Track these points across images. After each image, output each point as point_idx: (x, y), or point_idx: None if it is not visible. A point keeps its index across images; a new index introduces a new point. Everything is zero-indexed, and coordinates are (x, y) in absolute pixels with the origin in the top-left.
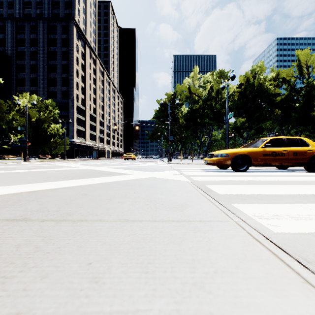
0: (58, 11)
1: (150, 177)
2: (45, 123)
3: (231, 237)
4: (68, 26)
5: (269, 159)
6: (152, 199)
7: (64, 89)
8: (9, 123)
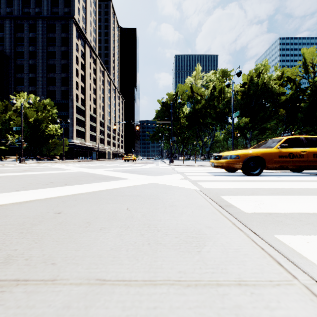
0: (58, 9)
1: (150, 183)
2: (42, 123)
3: None
4: (67, 25)
5: (286, 161)
6: (151, 222)
7: (64, 89)
8: (6, 123)
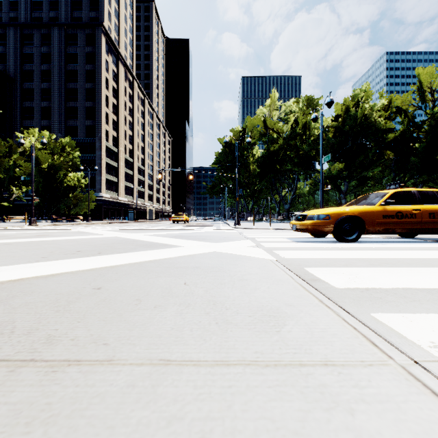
0: (80, 14)
1: (211, 252)
2: (60, 171)
3: (426, 432)
4: (93, 35)
5: (392, 222)
6: (217, 299)
7: (89, 123)
8: (10, 170)
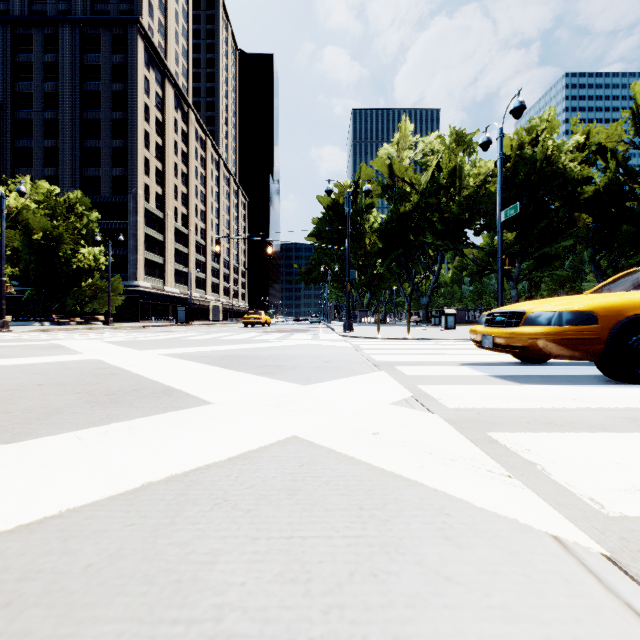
0: (106, 6)
1: (275, 443)
2: (64, 244)
3: None
4: (125, 37)
5: None
6: None
7: (118, 172)
8: None
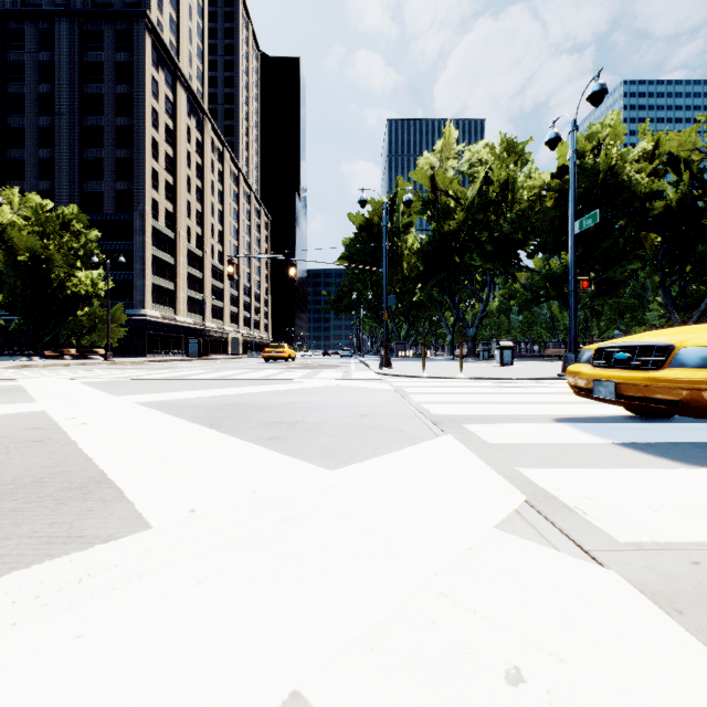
0: None
1: None
2: (56, 266)
3: None
4: (131, 33)
5: None
6: None
7: (122, 186)
8: None
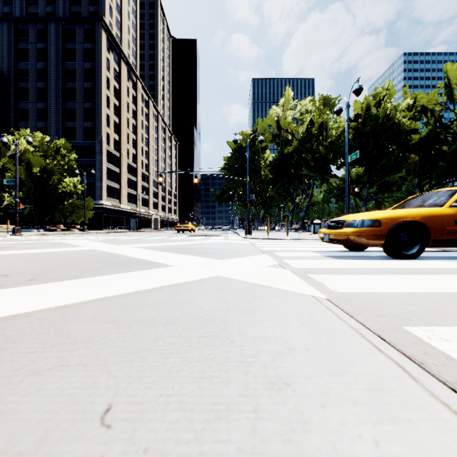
0: (80, 8)
1: (210, 278)
2: (54, 176)
3: None
4: (93, 31)
5: None
6: None
7: (88, 125)
8: None
